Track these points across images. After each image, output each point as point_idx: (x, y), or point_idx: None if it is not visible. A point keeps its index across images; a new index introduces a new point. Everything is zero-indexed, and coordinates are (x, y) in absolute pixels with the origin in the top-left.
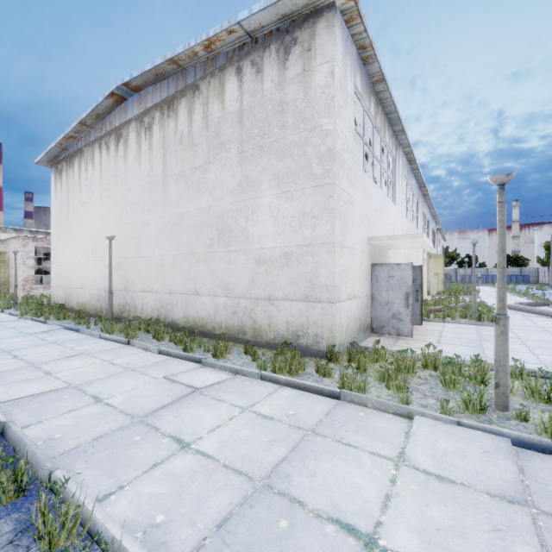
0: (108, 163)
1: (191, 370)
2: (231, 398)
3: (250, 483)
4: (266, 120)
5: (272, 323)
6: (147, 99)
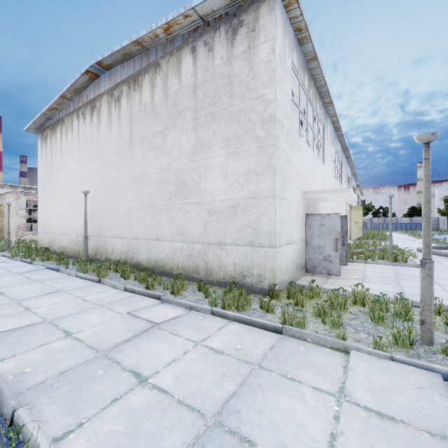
0: (84, 130)
1: (152, 306)
2: (186, 333)
3: (202, 420)
4: (217, 91)
5: (221, 265)
6: (117, 76)
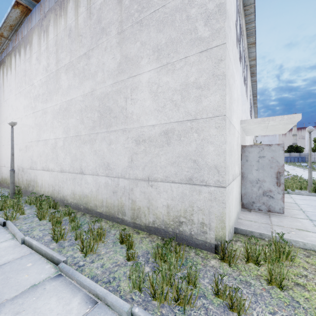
0: (19, 66)
1: (35, 289)
2: None
3: None
4: None
5: (151, 206)
6: (45, 5)
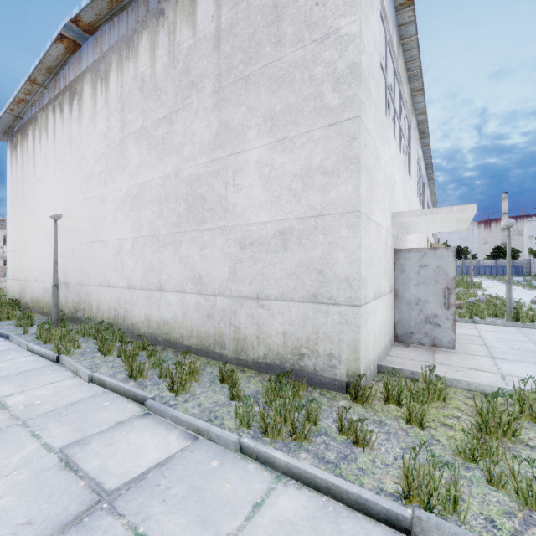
0: (61, 128)
1: (122, 425)
2: (170, 530)
3: None
4: (254, 37)
5: (261, 334)
6: (103, 41)
